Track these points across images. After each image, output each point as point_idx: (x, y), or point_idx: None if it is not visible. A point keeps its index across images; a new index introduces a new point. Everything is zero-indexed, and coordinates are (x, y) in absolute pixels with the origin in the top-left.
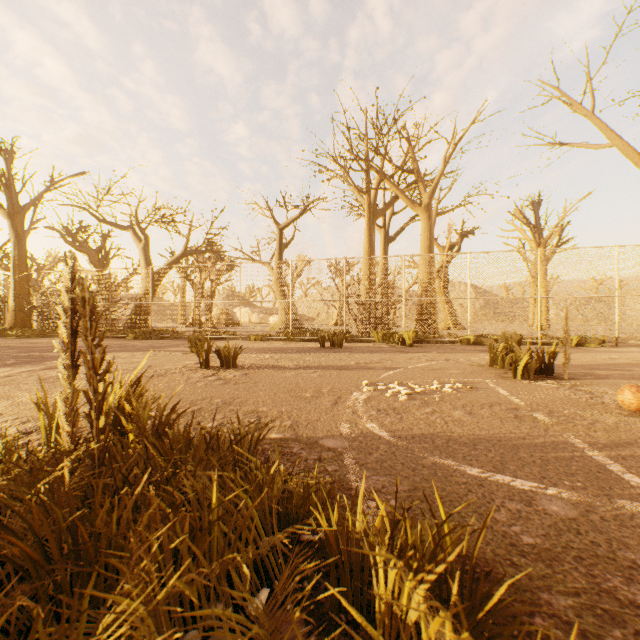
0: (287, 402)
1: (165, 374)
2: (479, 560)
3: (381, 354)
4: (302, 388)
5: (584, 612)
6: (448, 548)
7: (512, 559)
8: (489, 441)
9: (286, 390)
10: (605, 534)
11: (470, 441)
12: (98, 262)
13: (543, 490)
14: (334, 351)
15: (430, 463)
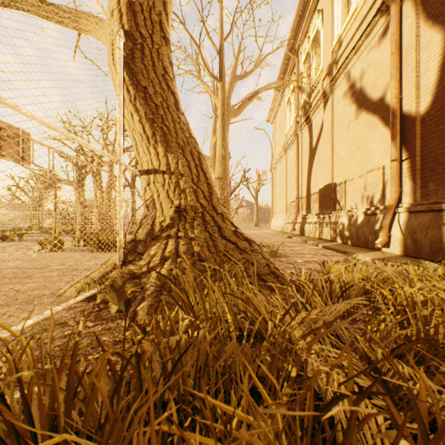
0: None
1: None
2: None
3: None
4: None
5: None
6: None
7: None
8: None
9: None
10: None
11: None
12: None
13: None
14: None
15: None
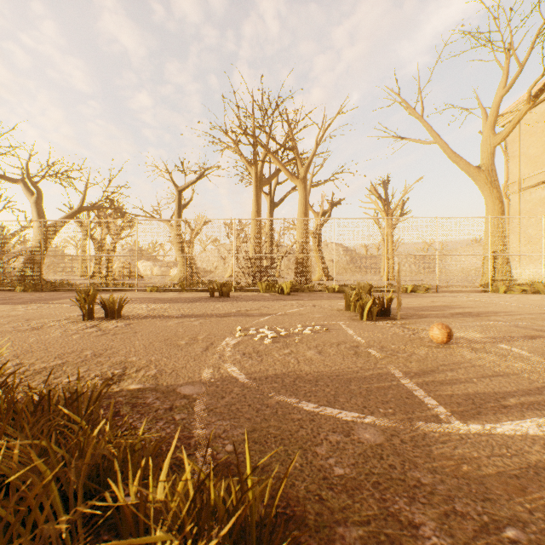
0: (160, 351)
1: (41, 327)
2: (292, 500)
3: (262, 302)
4: (180, 336)
5: (370, 541)
6: (250, 501)
7: (321, 494)
8: (329, 377)
9: (163, 339)
10: (402, 456)
11: (314, 378)
12: None
13: (362, 419)
14: (221, 300)
15: (274, 402)
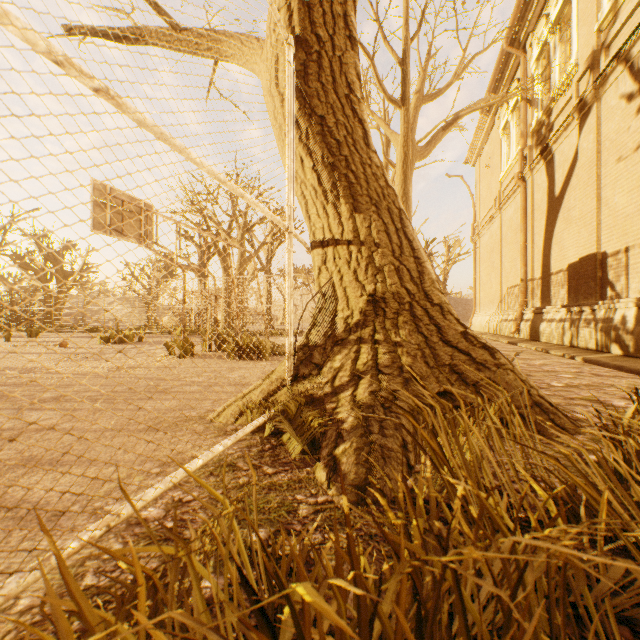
0: None
1: None
2: None
3: None
4: None
5: None
6: None
7: None
8: None
9: None
10: None
11: None
12: (43, 277)
13: None
14: None
15: None
